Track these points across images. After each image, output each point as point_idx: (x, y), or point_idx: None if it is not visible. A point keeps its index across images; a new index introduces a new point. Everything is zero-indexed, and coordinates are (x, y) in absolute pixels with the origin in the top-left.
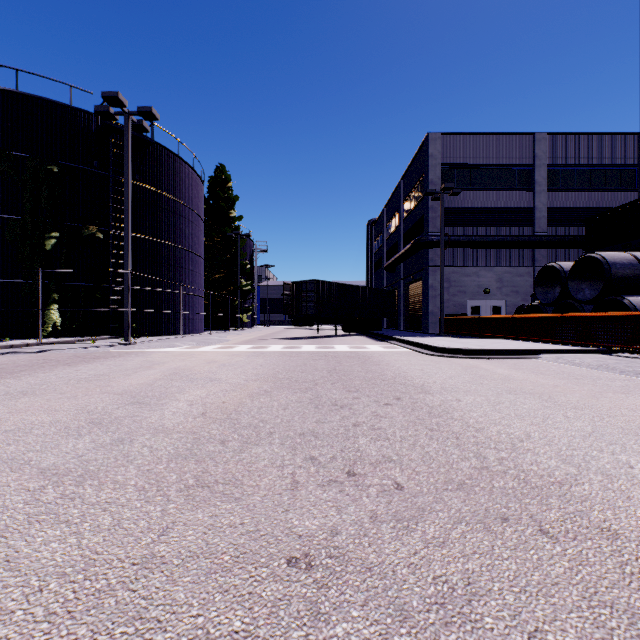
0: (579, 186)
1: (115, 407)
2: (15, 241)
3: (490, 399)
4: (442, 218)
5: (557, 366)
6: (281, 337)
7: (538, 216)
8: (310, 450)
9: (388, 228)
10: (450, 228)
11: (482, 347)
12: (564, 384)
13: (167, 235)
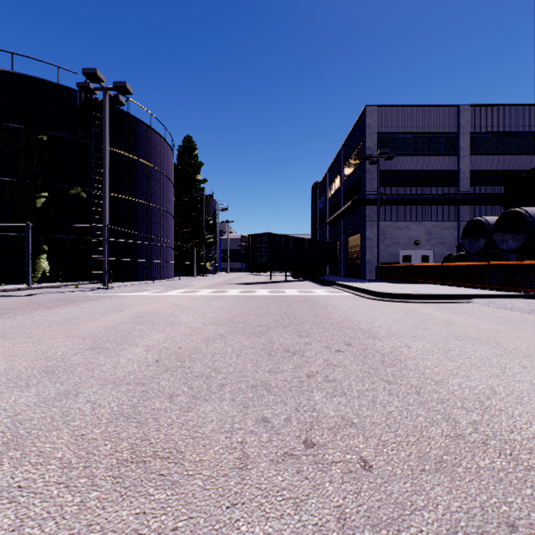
0: (498, 151)
1: (74, 353)
2: (11, 200)
3: (439, 345)
4: (378, 179)
5: (491, 310)
6: (239, 282)
7: (462, 177)
8: (262, 408)
9: (330, 189)
10: (385, 188)
11: (418, 292)
12: (505, 329)
13: (141, 195)
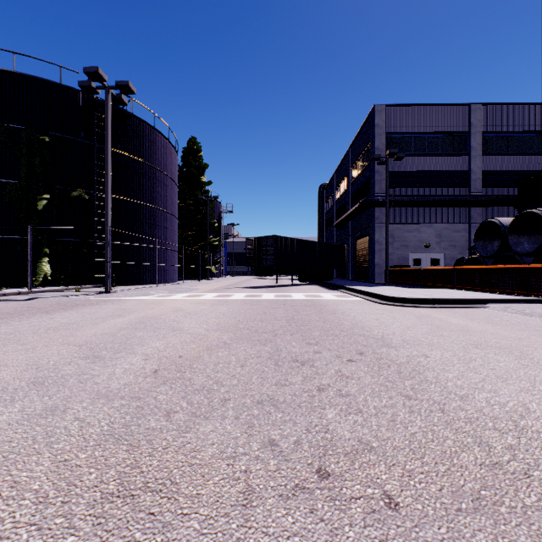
0: (511, 151)
1: (67, 362)
2: (12, 202)
3: (459, 355)
4: (387, 180)
5: (509, 316)
6: (244, 286)
7: (474, 178)
8: (269, 429)
9: (337, 191)
10: (394, 189)
11: (430, 296)
12: (528, 336)
13: (145, 197)
